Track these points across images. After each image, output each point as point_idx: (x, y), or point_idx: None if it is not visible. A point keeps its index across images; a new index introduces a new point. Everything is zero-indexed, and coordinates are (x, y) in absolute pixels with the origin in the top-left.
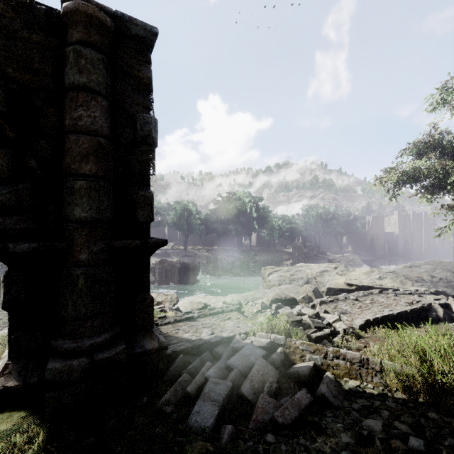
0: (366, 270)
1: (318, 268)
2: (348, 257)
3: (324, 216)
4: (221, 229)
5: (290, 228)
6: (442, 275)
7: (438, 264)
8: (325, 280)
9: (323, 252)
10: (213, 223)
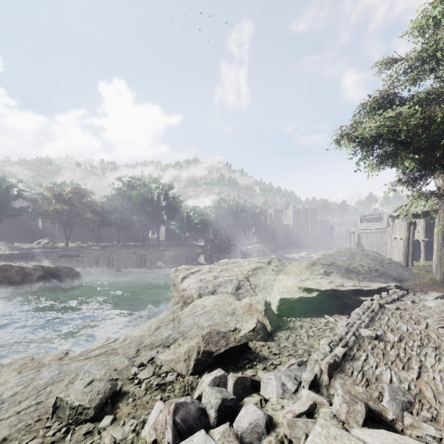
0: (307, 264)
1: (248, 265)
2: (259, 248)
3: (235, 208)
4: (122, 221)
5: (202, 219)
6: (364, 263)
7: (348, 251)
8: (260, 281)
9: (234, 244)
10: (109, 212)
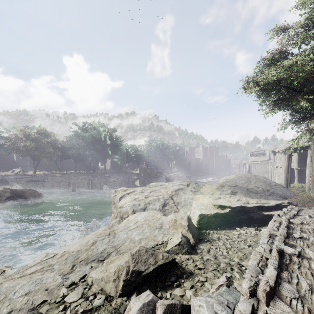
0: (217, 186)
1: (172, 187)
2: (179, 175)
3: (161, 146)
4: (78, 155)
5: (137, 154)
6: (258, 185)
7: (244, 176)
8: (181, 199)
9: (160, 172)
10: (68, 148)
